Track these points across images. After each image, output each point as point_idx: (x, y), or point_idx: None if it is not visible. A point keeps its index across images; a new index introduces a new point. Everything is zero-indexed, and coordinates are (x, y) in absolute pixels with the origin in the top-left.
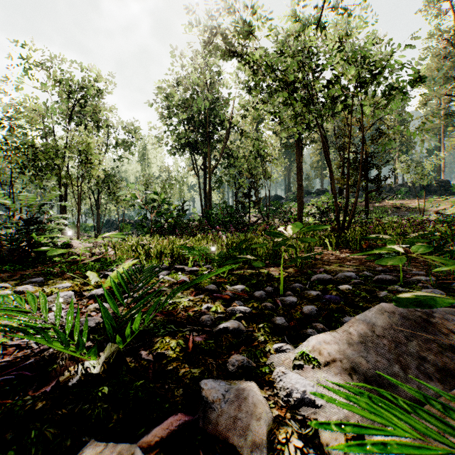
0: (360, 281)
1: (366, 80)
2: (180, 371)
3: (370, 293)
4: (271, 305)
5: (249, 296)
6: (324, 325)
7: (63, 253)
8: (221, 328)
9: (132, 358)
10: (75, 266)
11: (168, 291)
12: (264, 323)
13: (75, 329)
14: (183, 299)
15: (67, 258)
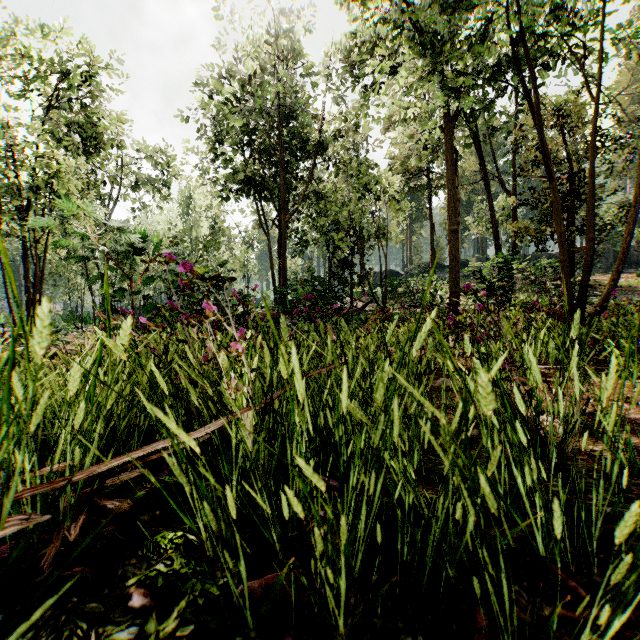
0: None
1: None
2: None
3: None
4: None
5: None
6: None
7: None
8: None
9: None
10: None
11: None
12: None
13: None
14: None
15: None
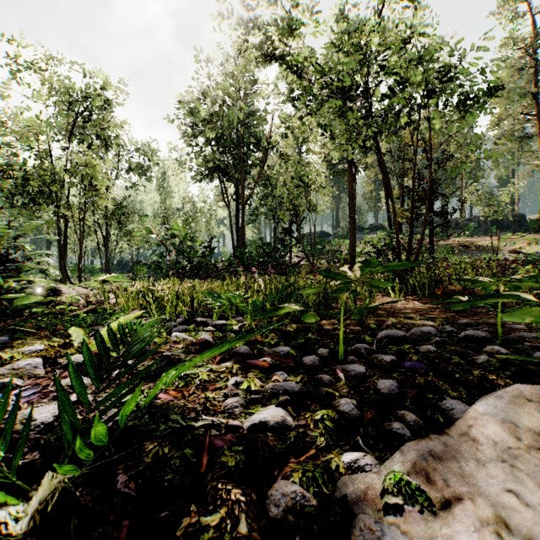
0: (445, 340)
1: (434, 89)
2: (181, 522)
3: (462, 356)
4: (330, 378)
5: (295, 363)
6: (415, 415)
7: (48, 302)
8: (256, 424)
9: (99, 490)
10: (57, 319)
11: (182, 355)
12: (323, 411)
13: (3, 436)
14: (200, 369)
15: (53, 308)
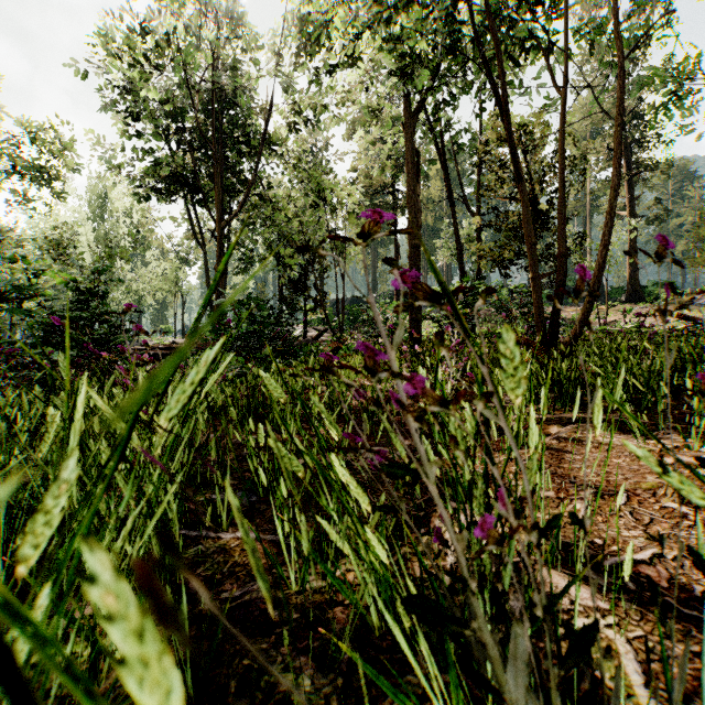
0: None
1: None
2: None
3: None
4: None
5: None
6: None
7: None
8: None
9: None
10: None
11: None
12: None
13: None
14: None
15: None
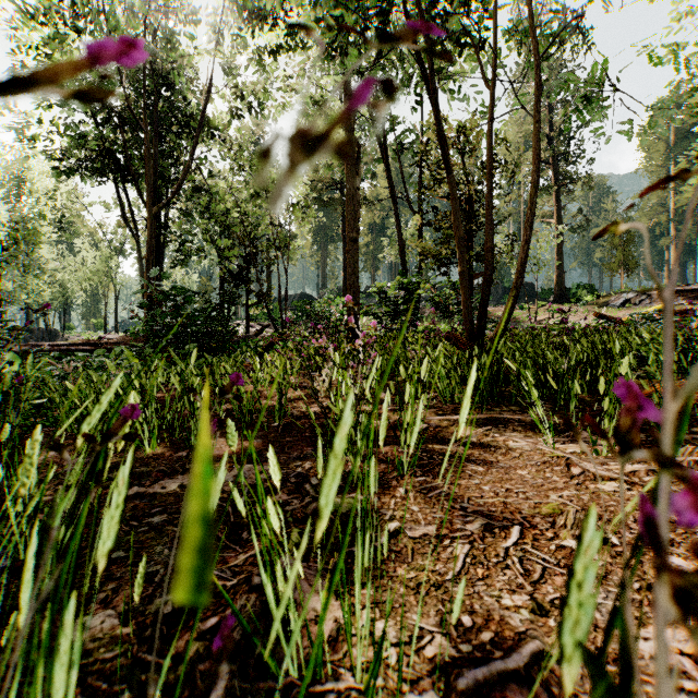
0: None
1: None
2: None
3: None
4: None
5: None
6: None
7: None
8: None
9: None
10: None
11: None
12: None
13: None
14: None
15: None
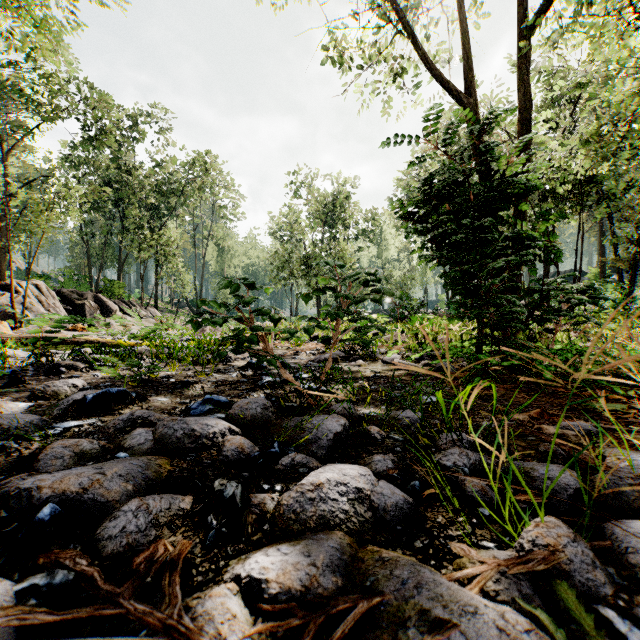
0: None
1: (597, 178)
2: None
3: None
4: None
5: None
6: None
7: None
8: None
9: None
10: None
11: None
12: None
13: None
14: None
15: None
